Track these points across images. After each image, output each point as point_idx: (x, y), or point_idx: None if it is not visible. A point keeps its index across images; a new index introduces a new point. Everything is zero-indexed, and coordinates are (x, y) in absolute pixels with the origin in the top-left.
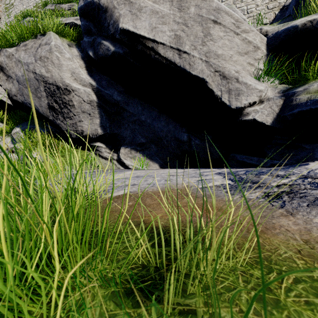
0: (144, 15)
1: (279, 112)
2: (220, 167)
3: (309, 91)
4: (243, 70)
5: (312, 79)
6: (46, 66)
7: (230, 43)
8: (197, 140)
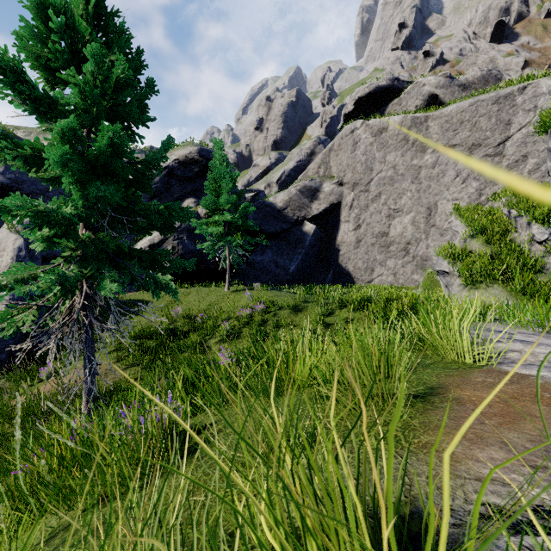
0: None
1: None
2: None
3: None
4: None
5: None
6: None
7: None
8: None
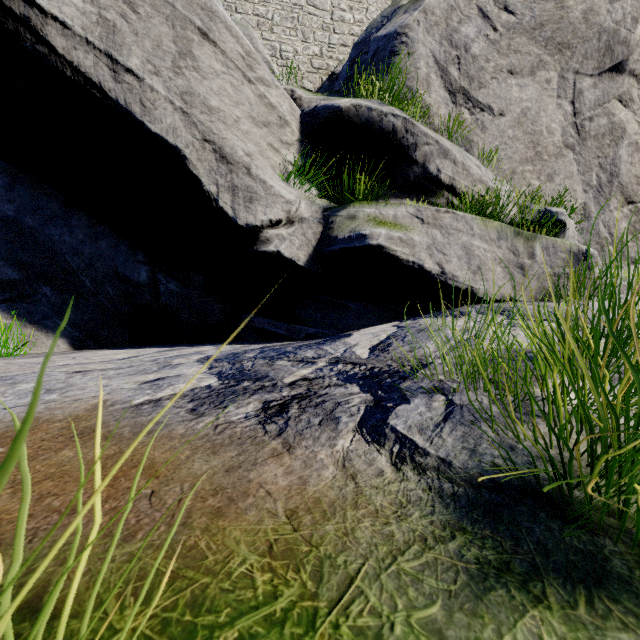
0: None
1: (317, 245)
2: (224, 341)
3: (354, 218)
4: (261, 155)
5: (359, 201)
6: None
7: (236, 94)
8: (172, 284)
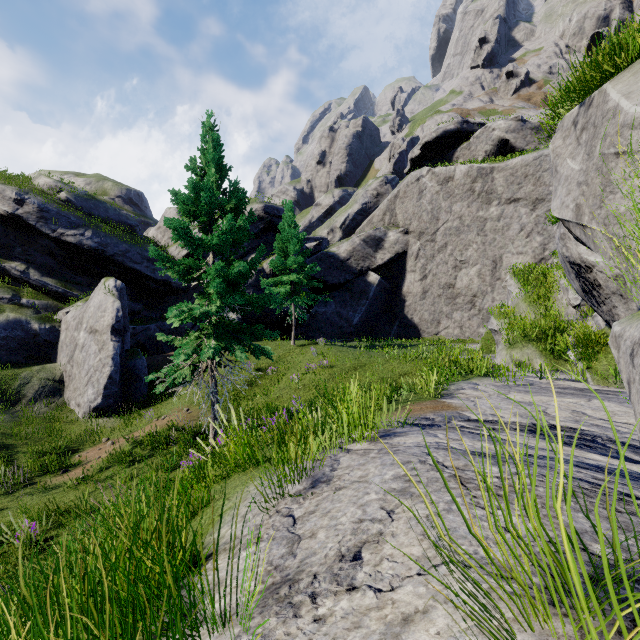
0: (559, 188)
1: None
2: None
3: None
4: None
5: None
6: (565, 244)
7: None
8: None
